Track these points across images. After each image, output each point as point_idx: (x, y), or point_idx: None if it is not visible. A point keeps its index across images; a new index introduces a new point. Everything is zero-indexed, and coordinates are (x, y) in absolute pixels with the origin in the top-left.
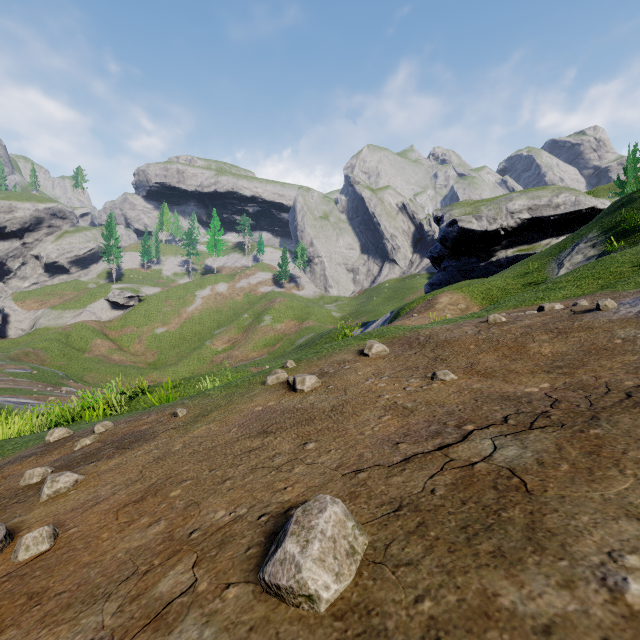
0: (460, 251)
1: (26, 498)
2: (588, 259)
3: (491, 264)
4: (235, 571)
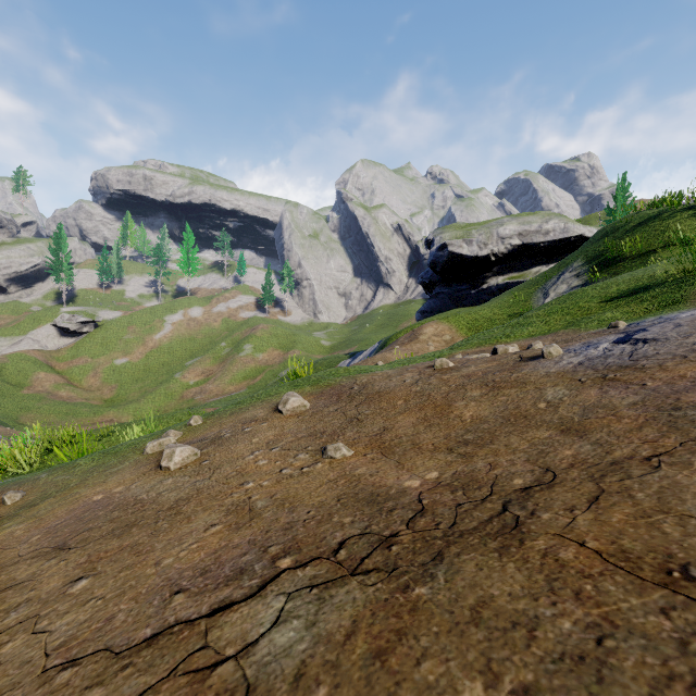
0: (451, 277)
1: None
2: (572, 289)
3: (482, 292)
4: None
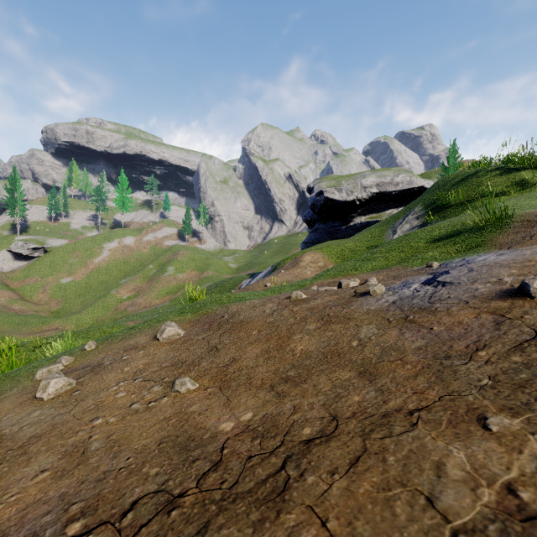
0: (327, 216)
1: None
2: (413, 228)
3: (350, 228)
4: None
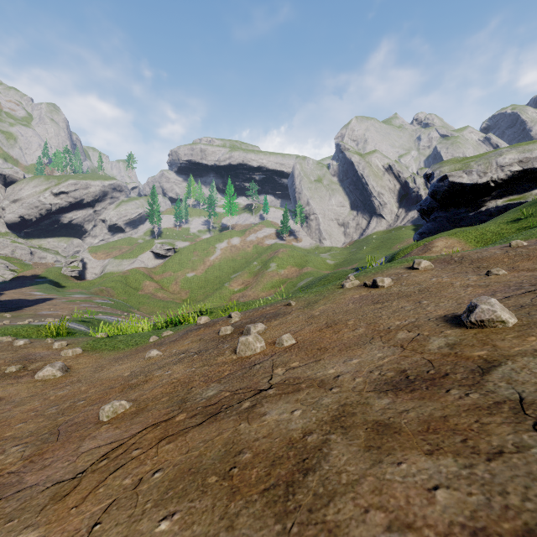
0: (450, 203)
1: (236, 337)
2: None
3: (480, 213)
4: (439, 329)
